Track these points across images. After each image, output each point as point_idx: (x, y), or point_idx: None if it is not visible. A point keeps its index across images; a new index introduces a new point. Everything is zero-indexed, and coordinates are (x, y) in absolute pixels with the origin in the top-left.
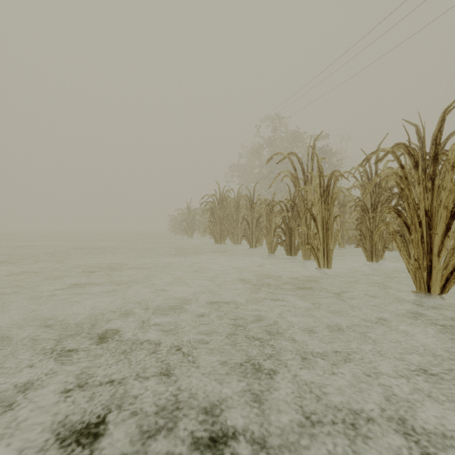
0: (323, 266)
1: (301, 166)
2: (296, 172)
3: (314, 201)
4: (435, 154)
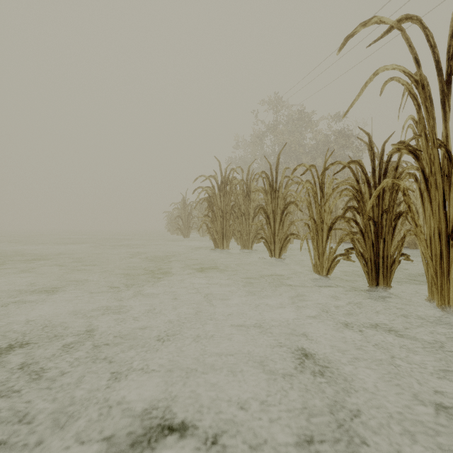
0: None
1: (434, 55)
2: (420, 69)
3: None
4: None
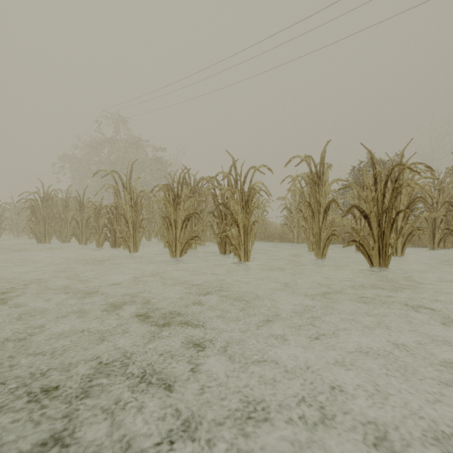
0: (133, 252)
1: (122, 182)
2: (117, 186)
3: (127, 209)
4: (177, 192)
